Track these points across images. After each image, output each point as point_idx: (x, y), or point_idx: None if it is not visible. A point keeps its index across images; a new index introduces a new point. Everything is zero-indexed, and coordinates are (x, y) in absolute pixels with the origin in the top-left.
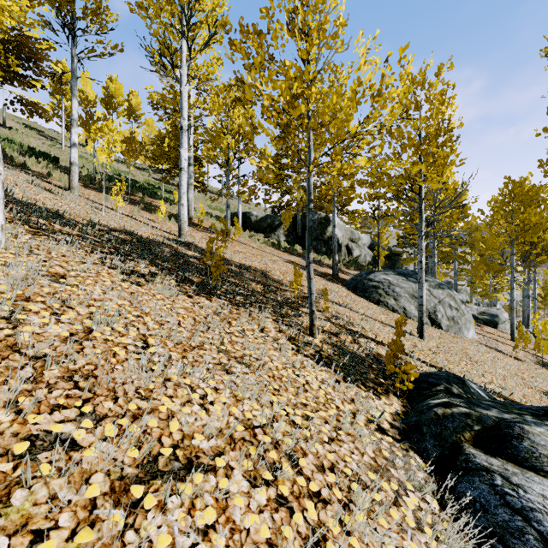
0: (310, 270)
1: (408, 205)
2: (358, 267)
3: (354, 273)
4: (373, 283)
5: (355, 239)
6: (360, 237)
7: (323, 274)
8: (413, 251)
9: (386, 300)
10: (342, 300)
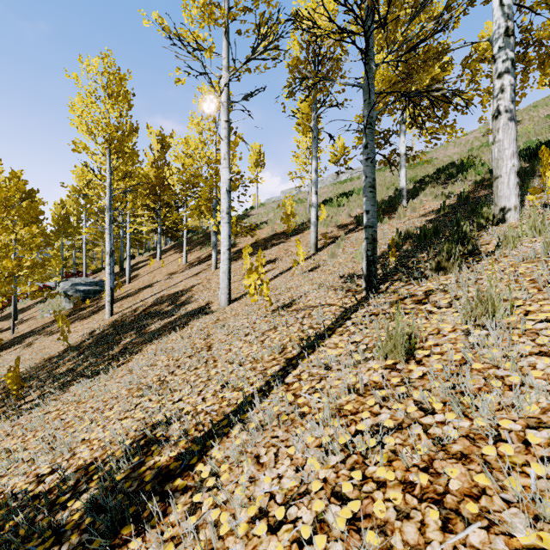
0: None
1: None
2: None
3: None
4: None
5: None
6: None
7: None
8: None
9: None
10: None
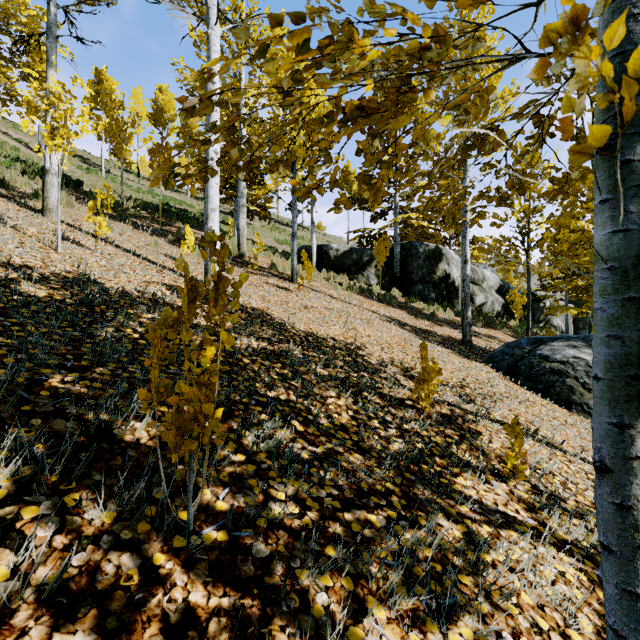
0: (633, 494)
1: (555, 229)
2: (485, 321)
3: (485, 333)
4: (553, 365)
5: (478, 279)
6: (484, 277)
7: (446, 340)
8: (565, 295)
9: (586, 400)
10: (512, 411)
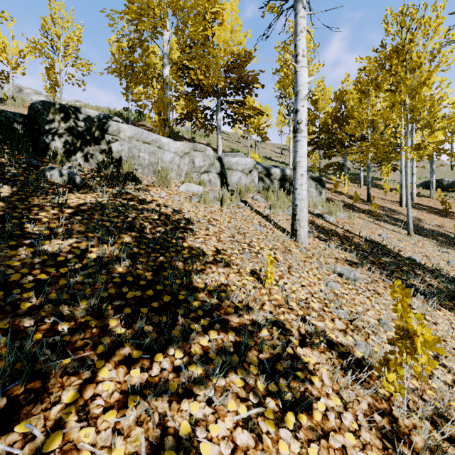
0: None
1: None
2: None
3: None
4: None
5: None
6: None
7: None
8: None
9: None
10: None
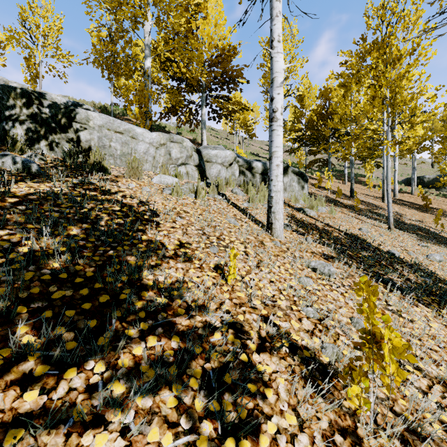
0: None
1: None
2: None
3: None
4: None
5: None
6: None
7: None
8: None
9: None
10: None
